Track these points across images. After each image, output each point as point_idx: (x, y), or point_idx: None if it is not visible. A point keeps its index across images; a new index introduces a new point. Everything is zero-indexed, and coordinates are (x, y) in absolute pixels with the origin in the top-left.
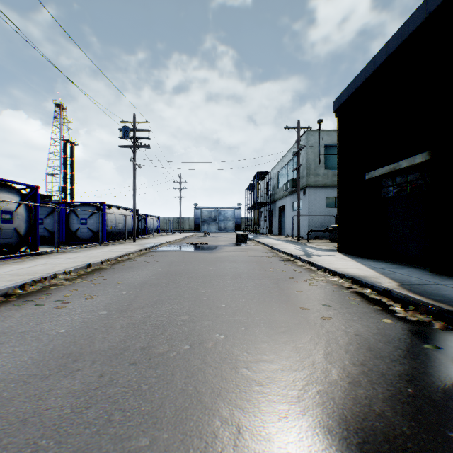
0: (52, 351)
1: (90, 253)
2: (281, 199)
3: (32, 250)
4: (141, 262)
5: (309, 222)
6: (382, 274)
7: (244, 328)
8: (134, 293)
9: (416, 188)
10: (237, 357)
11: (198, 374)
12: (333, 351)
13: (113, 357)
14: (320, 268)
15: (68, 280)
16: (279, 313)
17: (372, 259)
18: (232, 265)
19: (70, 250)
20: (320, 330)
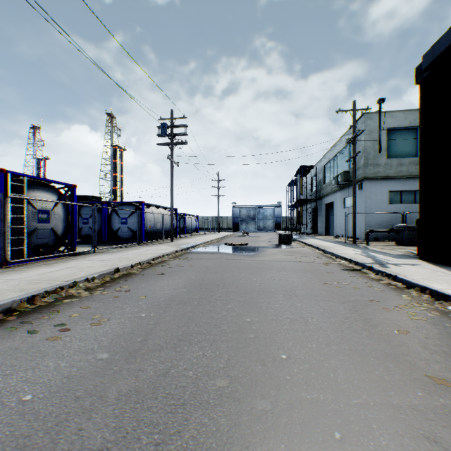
0: None
1: (125, 254)
2: (328, 195)
3: (69, 250)
4: (174, 266)
5: (366, 221)
6: None
7: (339, 433)
8: (155, 317)
9: None
10: None
11: None
12: None
13: None
14: (411, 286)
15: (88, 290)
16: (395, 391)
17: None
18: (281, 275)
19: (107, 251)
20: None
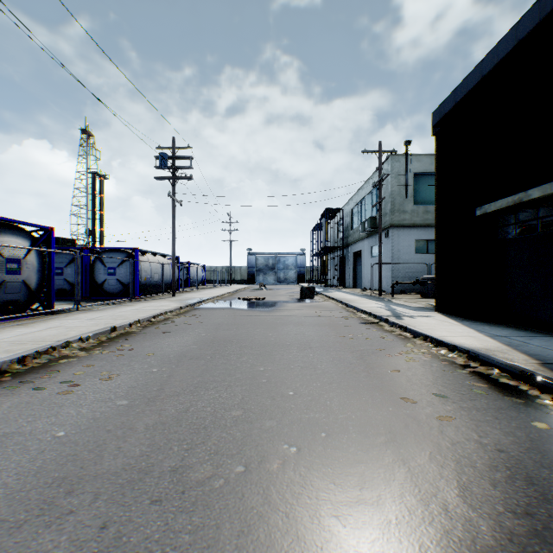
0: (39, 472)
1: (118, 311)
2: (356, 242)
3: (45, 308)
4: (180, 324)
5: (393, 272)
6: (509, 347)
7: (325, 433)
8: (167, 371)
9: (552, 227)
10: (319, 491)
11: (259, 528)
12: (472, 483)
13: (127, 487)
14: (418, 335)
15: (84, 350)
16: (374, 408)
17: (486, 322)
18: (298, 330)
19: (93, 308)
20: (442, 441)
